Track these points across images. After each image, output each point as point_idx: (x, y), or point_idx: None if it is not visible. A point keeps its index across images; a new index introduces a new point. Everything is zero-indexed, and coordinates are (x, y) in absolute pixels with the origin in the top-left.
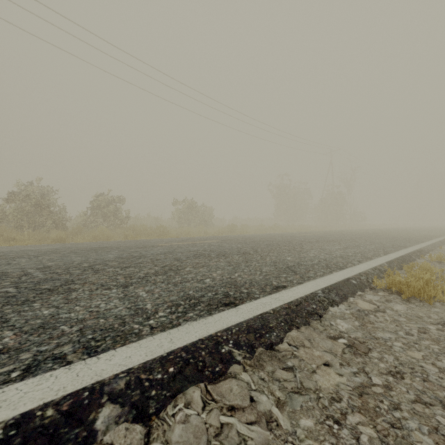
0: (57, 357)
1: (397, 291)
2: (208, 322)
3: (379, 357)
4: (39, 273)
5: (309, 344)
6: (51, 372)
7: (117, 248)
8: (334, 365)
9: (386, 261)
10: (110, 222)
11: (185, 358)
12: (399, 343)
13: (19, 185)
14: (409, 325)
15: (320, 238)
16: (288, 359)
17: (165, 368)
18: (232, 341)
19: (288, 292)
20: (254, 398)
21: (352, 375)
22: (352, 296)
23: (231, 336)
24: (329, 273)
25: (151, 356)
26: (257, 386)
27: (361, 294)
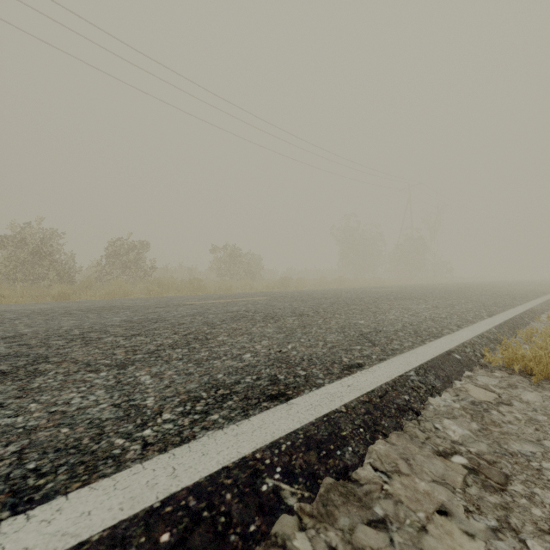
0: None
1: (520, 370)
2: (241, 433)
3: (528, 494)
4: (2, 345)
5: (406, 468)
6: None
7: (129, 308)
8: (456, 513)
9: (494, 326)
10: (131, 273)
11: (194, 510)
12: None
13: (13, 226)
14: None
15: (400, 295)
16: (376, 500)
17: (154, 535)
18: (280, 467)
19: (366, 374)
20: None
21: (492, 537)
22: (458, 379)
23: (278, 459)
24: (420, 344)
25: (129, 509)
26: None
27: (470, 375)
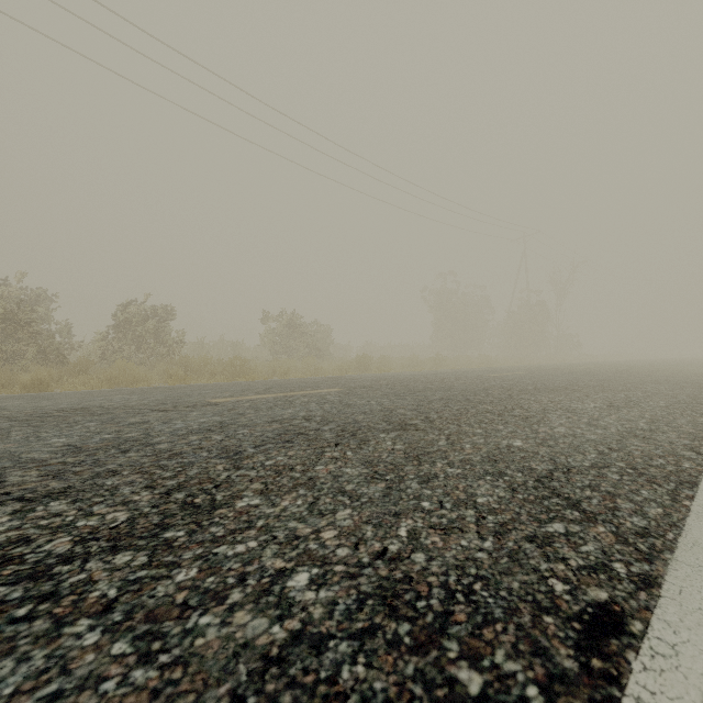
0: None
1: None
2: None
3: None
4: None
5: None
6: None
7: (105, 412)
8: None
9: None
10: (150, 351)
11: None
12: None
13: None
14: None
15: (538, 383)
16: None
17: None
18: None
19: (666, 679)
20: None
21: None
22: None
23: None
24: (679, 509)
25: None
26: None
27: None
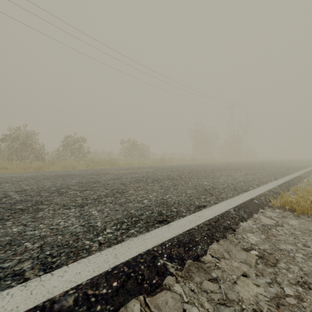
0: (16, 273)
1: (289, 209)
2: (146, 238)
3: (287, 268)
4: (17, 195)
5: (228, 256)
6: (8, 290)
7: (78, 175)
8: (251, 276)
9: (277, 185)
10: (76, 155)
11: (127, 272)
12: (300, 254)
13: (10, 129)
14: (304, 238)
15: (226, 167)
16: (213, 270)
17: (110, 282)
18: (166, 254)
19: (207, 210)
20: (187, 311)
21: (267, 286)
22: (256, 213)
23: (165, 251)
24: (237, 195)
25: (98, 271)
26: (188, 298)
27: (262, 211)
